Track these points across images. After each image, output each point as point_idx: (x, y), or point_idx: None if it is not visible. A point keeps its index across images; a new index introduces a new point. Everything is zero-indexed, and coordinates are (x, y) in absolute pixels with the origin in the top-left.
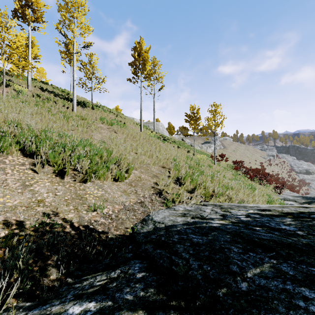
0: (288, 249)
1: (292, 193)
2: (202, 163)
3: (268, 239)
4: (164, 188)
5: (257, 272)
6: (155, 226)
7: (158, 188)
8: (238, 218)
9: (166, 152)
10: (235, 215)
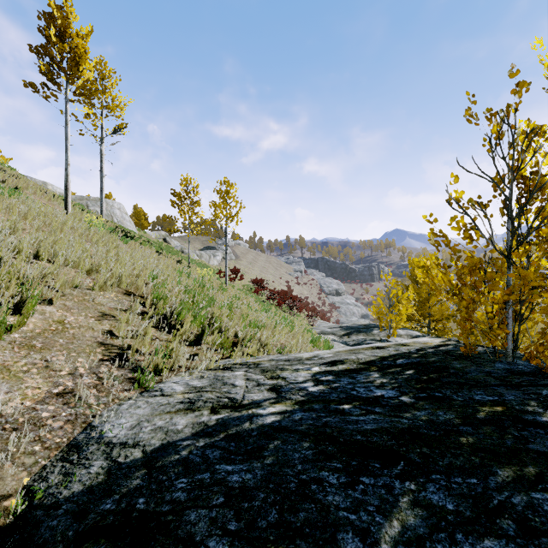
0: (417, 445)
1: (325, 323)
2: (208, 283)
3: (376, 429)
4: (133, 344)
5: (397, 531)
6: (112, 463)
7: (117, 345)
8: (305, 390)
9: (134, 261)
10: (296, 384)
